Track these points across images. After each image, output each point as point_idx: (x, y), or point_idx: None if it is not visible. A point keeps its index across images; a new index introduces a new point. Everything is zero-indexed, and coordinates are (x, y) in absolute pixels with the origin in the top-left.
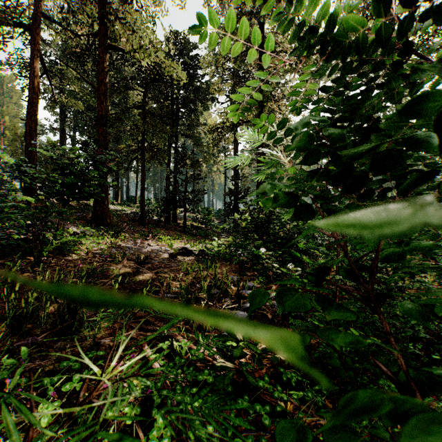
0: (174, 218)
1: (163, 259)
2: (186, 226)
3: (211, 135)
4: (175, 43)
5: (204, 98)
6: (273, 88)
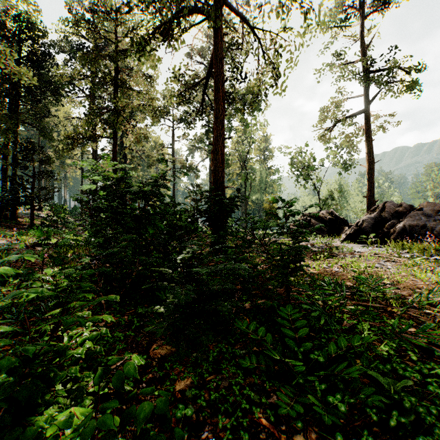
0: (14, 216)
1: (22, 249)
2: (34, 224)
3: (67, 141)
4: (17, 20)
5: (56, 93)
6: (125, 119)
